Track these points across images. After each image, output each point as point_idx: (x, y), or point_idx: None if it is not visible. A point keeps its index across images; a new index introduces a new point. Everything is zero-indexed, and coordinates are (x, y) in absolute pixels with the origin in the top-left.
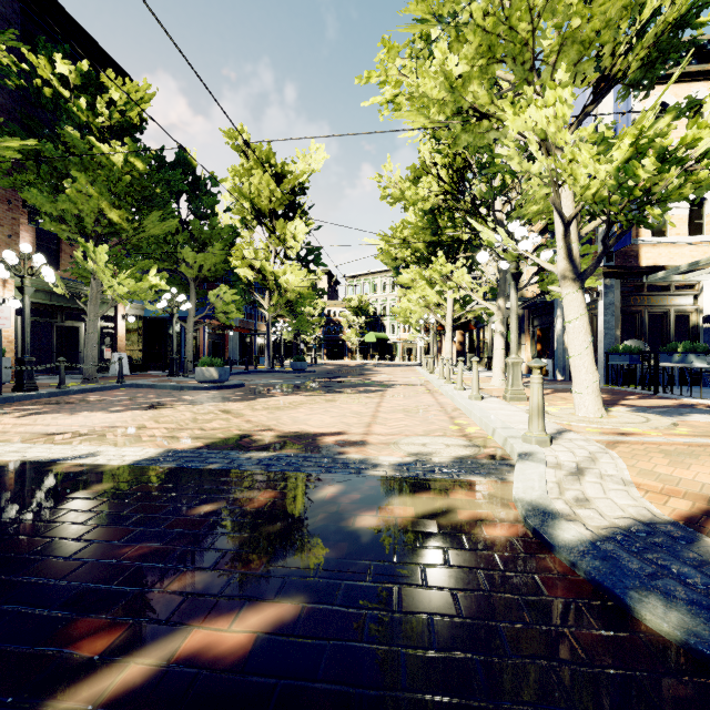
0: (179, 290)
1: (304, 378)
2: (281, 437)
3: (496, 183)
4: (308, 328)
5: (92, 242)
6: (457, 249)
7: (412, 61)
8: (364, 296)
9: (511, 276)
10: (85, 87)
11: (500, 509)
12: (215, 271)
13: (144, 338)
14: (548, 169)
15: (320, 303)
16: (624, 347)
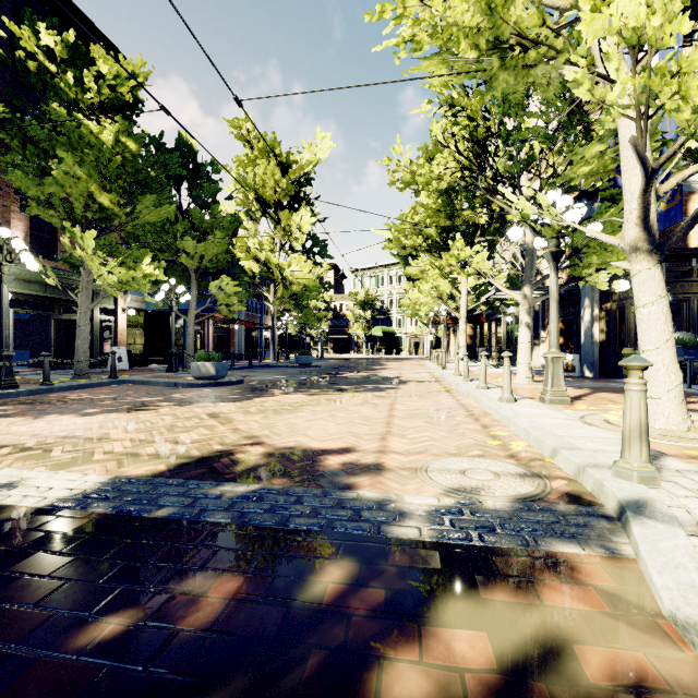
0: (180, 281)
1: (309, 374)
2: (271, 456)
3: (521, 157)
4: (314, 322)
5: (79, 227)
6: (472, 235)
7: (432, 0)
8: (370, 290)
9: (551, 255)
10: (75, 62)
11: (658, 646)
12: (217, 262)
13: (146, 332)
14: (634, 93)
15: (326, 296)
16: (676, 340)
